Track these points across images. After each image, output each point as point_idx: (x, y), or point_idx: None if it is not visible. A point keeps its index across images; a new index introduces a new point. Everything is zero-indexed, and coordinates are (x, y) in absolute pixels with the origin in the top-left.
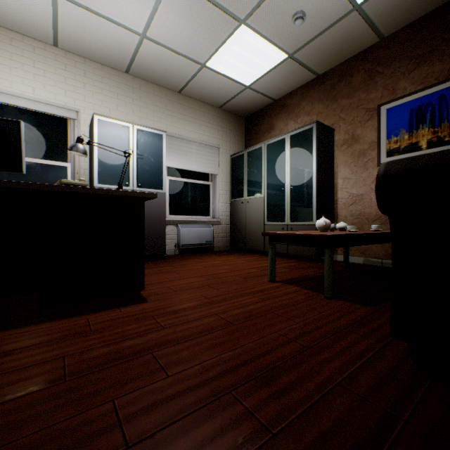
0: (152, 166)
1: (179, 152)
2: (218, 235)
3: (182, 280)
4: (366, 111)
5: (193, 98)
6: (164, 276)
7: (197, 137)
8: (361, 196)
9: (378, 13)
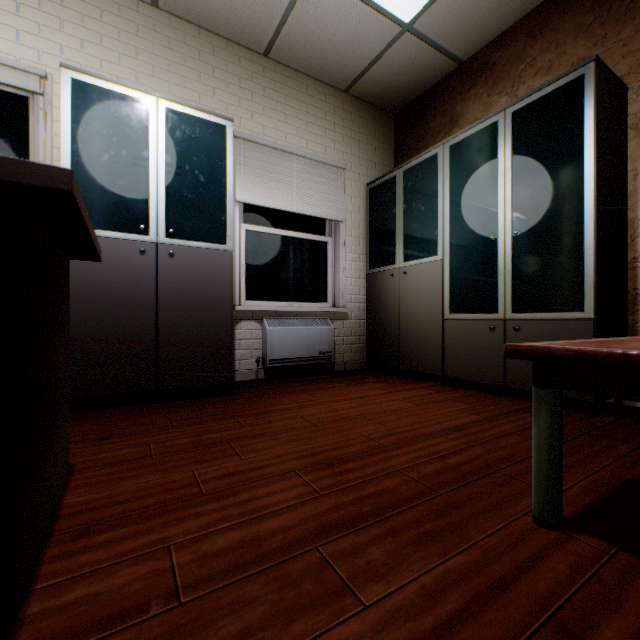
0: (202, 192)
1: (266, 175)
2: (343, 339)
3: (235, 499)
4: None
5: (294, 70)
6: (192, 468)
7: (301, 147)
8: None
9: None
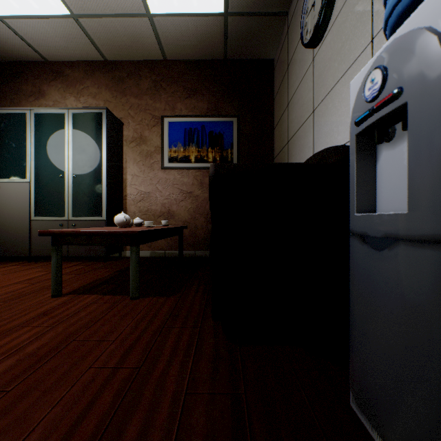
0: None
1: None
2: None
3: None
4: (153, 117)
5: None
6: None
7: None
8: (149, 194)
9: (165, 35)
